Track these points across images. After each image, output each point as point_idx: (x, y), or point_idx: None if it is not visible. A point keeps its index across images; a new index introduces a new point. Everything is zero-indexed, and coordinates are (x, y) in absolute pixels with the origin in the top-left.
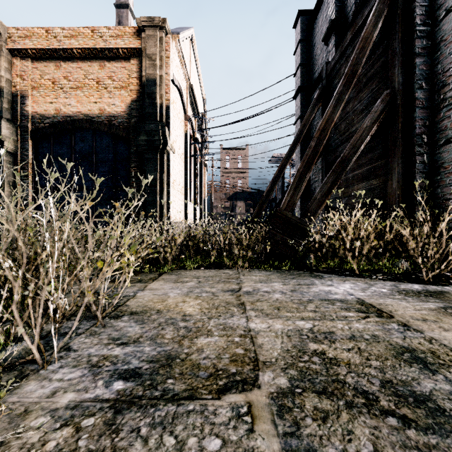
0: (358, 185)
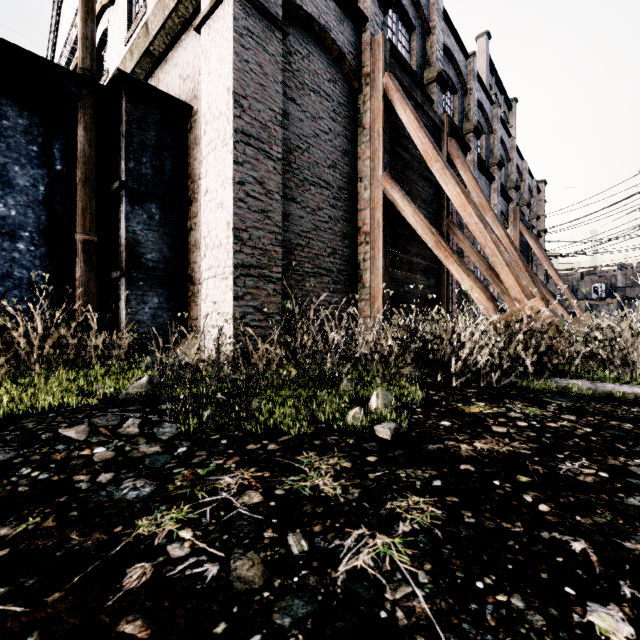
0: (420, 276)
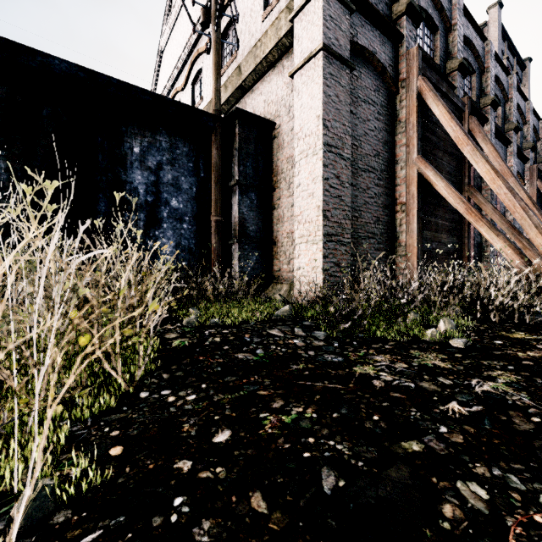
0: (445, 235)
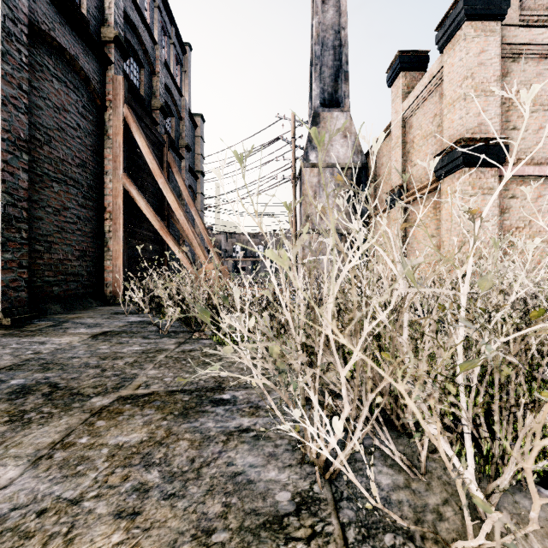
0: None
